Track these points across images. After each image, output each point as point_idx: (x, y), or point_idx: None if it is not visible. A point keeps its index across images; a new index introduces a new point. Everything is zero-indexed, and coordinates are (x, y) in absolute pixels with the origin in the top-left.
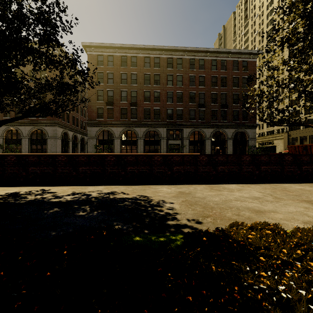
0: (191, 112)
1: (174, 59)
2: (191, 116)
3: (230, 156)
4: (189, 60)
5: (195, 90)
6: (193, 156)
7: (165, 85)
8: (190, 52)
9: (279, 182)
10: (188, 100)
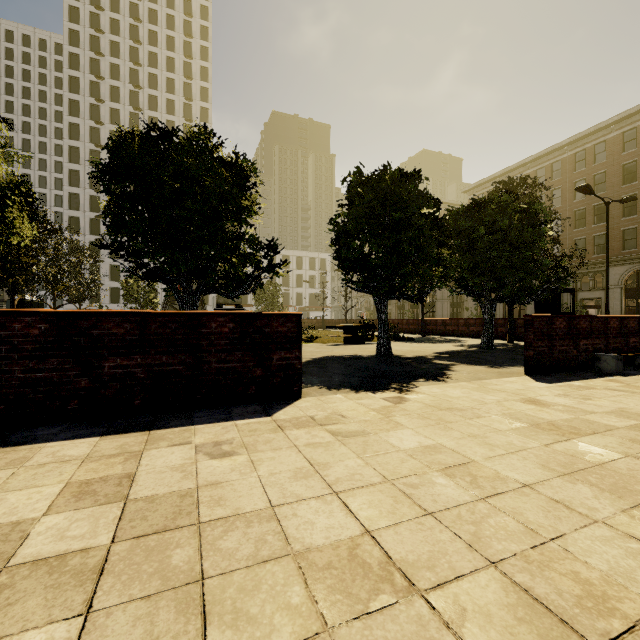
0: (629, 233)
1: (587, 151)
2: (628, 242)
3: (414, 320)
4: (621, 136)
5: (635, 190)
6: (401, 320)
7: (570, 202)
8: (619, 122)
9: (430, 335)
10: (618, 213)
